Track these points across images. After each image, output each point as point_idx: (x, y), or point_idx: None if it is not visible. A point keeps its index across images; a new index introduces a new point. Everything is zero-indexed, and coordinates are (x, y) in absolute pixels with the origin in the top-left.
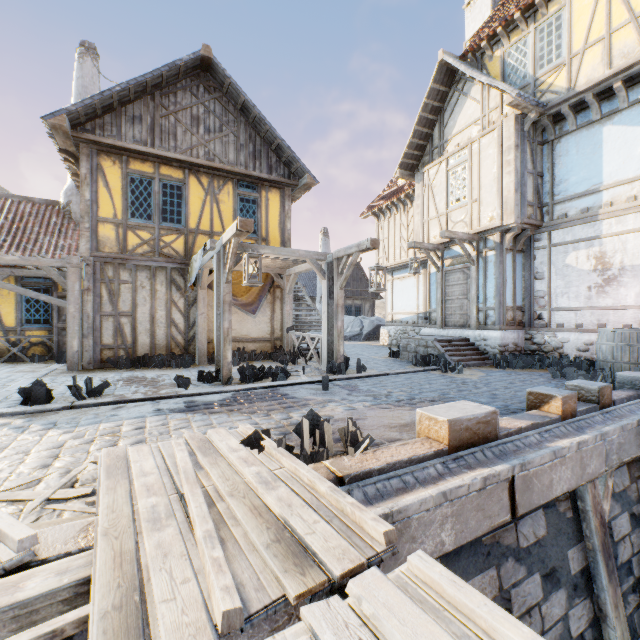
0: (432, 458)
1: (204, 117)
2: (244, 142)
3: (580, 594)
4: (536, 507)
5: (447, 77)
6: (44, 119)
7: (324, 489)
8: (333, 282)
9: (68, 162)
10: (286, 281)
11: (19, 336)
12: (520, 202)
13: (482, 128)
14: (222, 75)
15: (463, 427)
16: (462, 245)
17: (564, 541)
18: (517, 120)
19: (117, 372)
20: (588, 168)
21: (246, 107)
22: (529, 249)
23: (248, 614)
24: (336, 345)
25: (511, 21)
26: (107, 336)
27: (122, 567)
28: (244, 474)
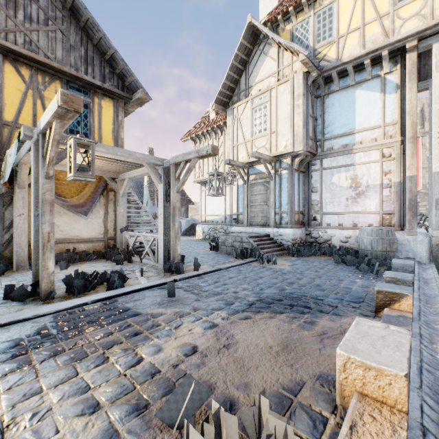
0: None
1: (24, 2)
2: (74, 44)
3: None
4: None
5: (252, 38)
6: None
7: None
8: (169, 186)
9: None
10: (120, 185)
11: None
12: (305, 136)
13: (278, 79)
14: None
15: (408, 374)
16: (265, 164)
17: None
18: (304, 76)
19: None
20: (346, 117)
21: (77, 7)
22: (308, 171)
23: None
24: (173, 245)
25: (299, 4)
26: None
27: None
28: None
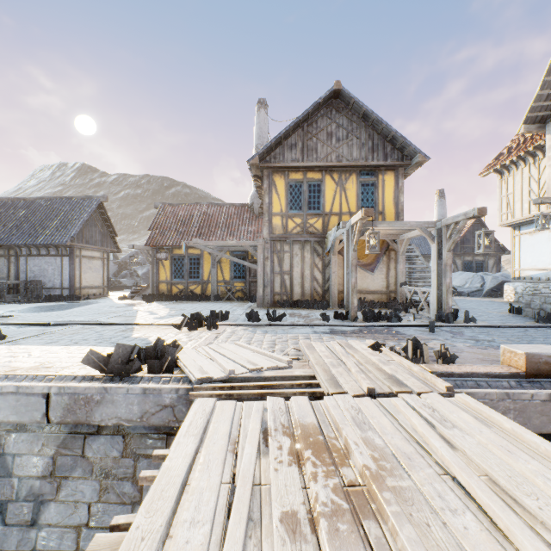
0: (507, 377)
1: (335, 131)
2: (364, 141)
3: None
4: None
5: None
6: (248, 162)
7: (416, 369)
8: (442, 245)
9: (256, 181)
10: (399, 245)
11: (231, 286)
12: None
13: None
14: (348, 98)
15: (542, 361)
16: None
17: None
18: None
19: (283, 309)
20: None
21: (366, 115)
22: None
23: (376, 393)
24: (444, 298)
25: None
26: (277, 287)
27: (327, 372)
28: (371, 358)
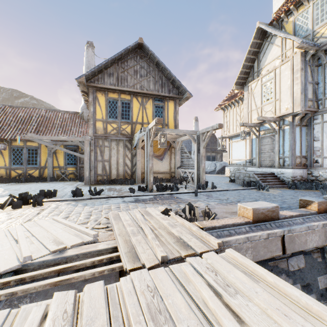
0: (244, 224)
1: (139, 70)
2: (157, 80)
3: (324, 299)
4: (299, 253)
5: (261, 35)
6: (76, 79)
7: (194, 229)
8: (200, 145)
9: (84, 96)
10: (177, 144)
11: (65, 170)
12: (304, 99)
13: (281, 60)
14: (147, 50)
15: (260, 212)
16: (270, 123)
17: (315, 272)
18: (302, 55)
19: (104, 186)
20: None
21: (158, 63)
22: (310, 124)
23: (169, 259)
24: (201, 175)
25: (298, 1)
26: (99, 170)
27: (127, 243)
28: (163, 223)
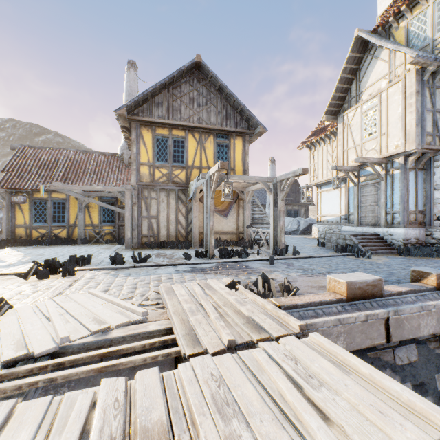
0: (335, 303)
1: (196, 98)
2: (220, 110)
3: None
4: (410, 342)
5: (361, 47)
6: (115, 112)
7: (270, 307)
8: (277, 196)
9: (124, 132)
10: (246, 195)
11: (100, 229)
12: (420, 133)
13: (389, 81)
14: (207, 71)
15: (357, 287)
16: (373, 167)
17: (432, 367)
18: (418, 73)
19: (150, 250)
20: None
21: (221, 88)
22: (429, 167)
23: (237, 343)
24: (279, 237)
25: None
26: (144, 230)
27: (185, 323)
28: (229, 299)
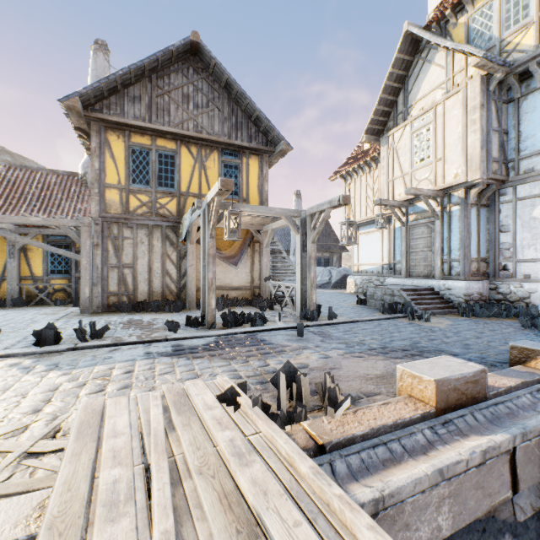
0: (418, 421)
1: (193, 95)
2: (227, 115)
3: None
4: None
5: (411, 47)
6: (60, 101)
7: (305, 470)
8: (306, 236)
9: (82, 138)
10: (264, 236)
11: (45, 284)
12: (485, 158)
13: (446, 91)
14: (208, 57)
15: (451, 387)
16: (427, 201)
17: None
18: (482, 81)
19: (120, 315)
20: None
21: (229, 84)
22: (494, 203)
23: None
24: (309, 294)
25: None
26: (113, 284)
27: None
28: (217, 440)
